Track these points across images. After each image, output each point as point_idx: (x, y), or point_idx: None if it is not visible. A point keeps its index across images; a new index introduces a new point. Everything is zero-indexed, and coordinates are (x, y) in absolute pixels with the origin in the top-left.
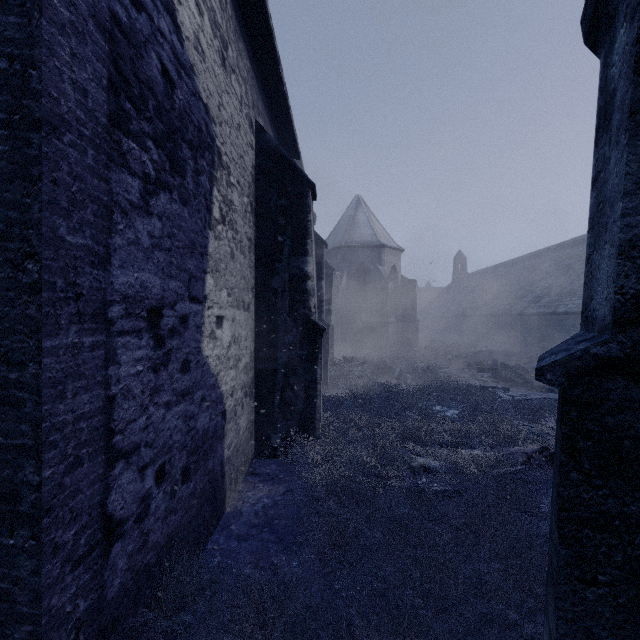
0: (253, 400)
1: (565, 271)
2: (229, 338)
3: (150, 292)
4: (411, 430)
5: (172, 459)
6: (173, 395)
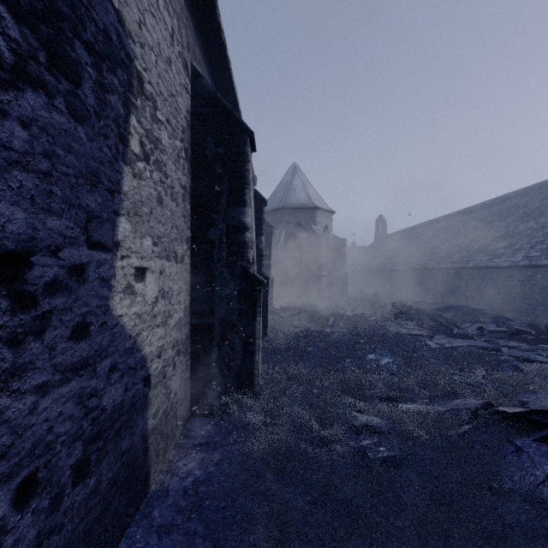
0: (188, 357)
1: (473, 231)
2: (155, 292)
3: (1, 229)
4: (351, 384)
5: (53, 460)
6: (55, 372)
